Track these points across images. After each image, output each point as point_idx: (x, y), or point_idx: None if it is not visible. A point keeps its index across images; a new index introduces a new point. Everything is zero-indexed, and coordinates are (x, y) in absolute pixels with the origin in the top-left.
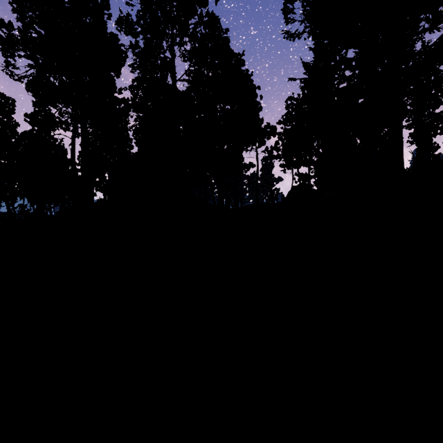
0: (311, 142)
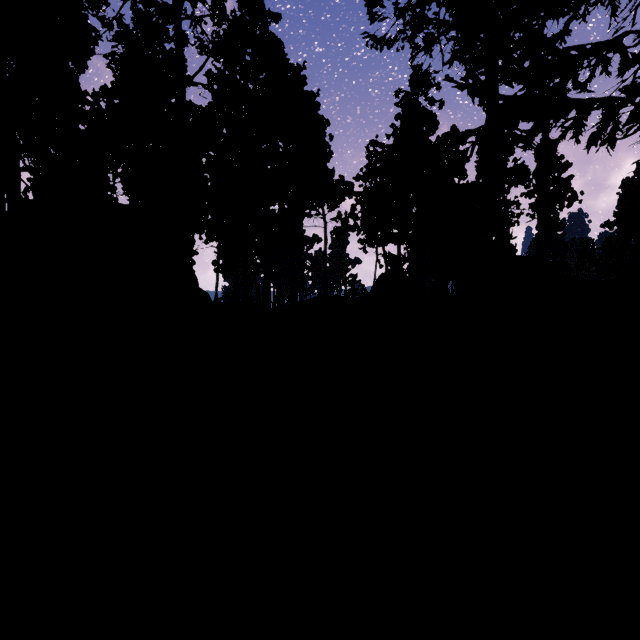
0: (408, 208)
